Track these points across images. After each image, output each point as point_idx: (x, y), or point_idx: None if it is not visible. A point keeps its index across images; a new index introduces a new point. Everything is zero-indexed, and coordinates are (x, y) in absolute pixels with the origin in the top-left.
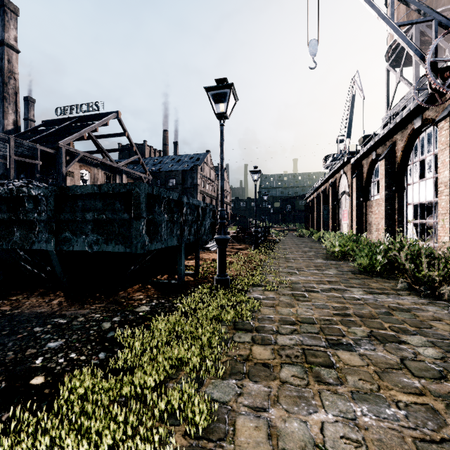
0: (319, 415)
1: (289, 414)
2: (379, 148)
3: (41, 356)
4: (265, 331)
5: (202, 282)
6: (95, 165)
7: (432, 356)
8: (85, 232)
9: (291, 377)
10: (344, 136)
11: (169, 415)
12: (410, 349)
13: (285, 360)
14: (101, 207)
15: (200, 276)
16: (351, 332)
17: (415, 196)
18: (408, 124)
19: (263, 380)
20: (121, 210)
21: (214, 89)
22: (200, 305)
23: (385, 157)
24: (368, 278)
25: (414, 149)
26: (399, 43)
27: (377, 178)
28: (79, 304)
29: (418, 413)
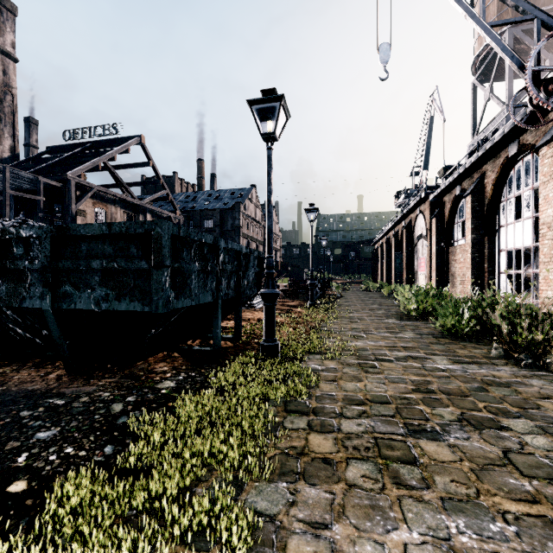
0: (400, 534)
1: (359, 532)
2: (464, 181)
3: (25, 451)
4: (325, 414)
5: (245, 349)
6: (112, 202)
7: (544, 447)
8: (91, 285)
9: (361, 478)
10: (421, 167)
11: (195, 535)
12: (514, 438)
13: (352, 454)
14: (112, 253)
15: (241, 341)
16: (436, 414)
17: (510, 240)
18: (500, 151)
19: (323, 482)
20: (138, 256)
21: (260, 102)
22: (240, 379)
23: (472, 192)
24: (453, 342)
25: (508, 182)
26: (488, 52)
27: (462, 218)
28: (84, 378)
29: (534, 530)
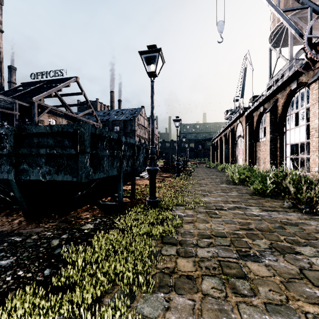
0: None
1: None
2: (265, 104)
3: None
4: (187, 244)
5: (137, 203)
6: (60, 116)
7: None
8: (39, 164)
9: (211, 289)
10: (239, 96)
11: None
12: (305, 259)
13: (205, 272)
14: (53, 144)
15: (135, 198)
16: (255, 244)
17: (292, 138)
18: (287, 87)
19: (187, 292)
20: (69, 146)
21: (146, 53)
22: (134, 223)
23: (270, 110)
24: (261, 198)
25: (291, 104)
26: (278, 30)
27: (264, 125)
28: (36, 223)
29: None
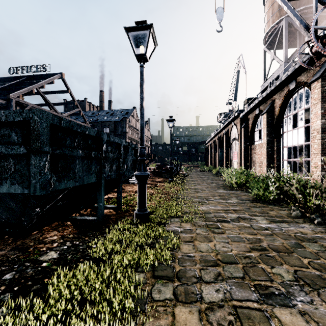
0: None
1: None
2: (261, 106)
3: None
4: (187, 278)
5: (124, 215)
6: None
7: None
8: None
9: None
10: (232, 99)
11: None
12: None
13: None
14: None
15: (122, 209)
16: (276, 273)
17: (289, 141)
18: (284, 87)
19: None
20: (18, 143)
21: (134, 30)
22: (117, 246)
23: (267, 111)
24: (264, 206)
25: (288, 106)
26: (273, 31)
27: (260, 128)
28: None
29: None
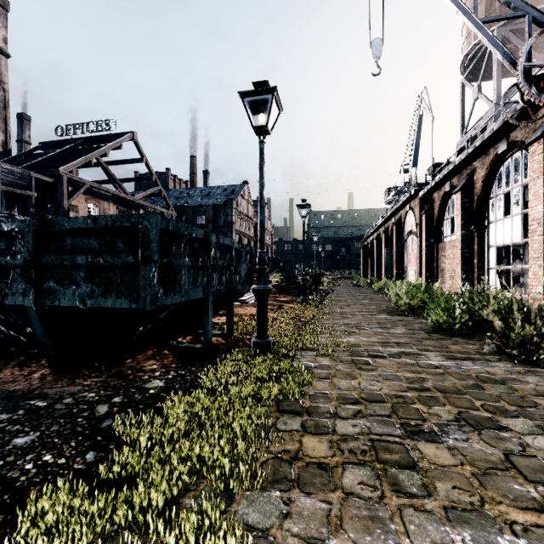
0: None
1: None
2: (454, 178)
3: None
4: (319, 414)
5: (236, 345)
6: (105, 198)
7: None
8: (75, 281)
9: (358, 485)
10: (410, 164)
11: None
12: (514, 439)
13: (349, 458)
14: (97, 247)
15: (233, 338)
16: (433, 413)
17: (499, 236)
18: (490, 149)
19: (319, 490)
20: (125, 251)
21: (252, 95)
22: (232, 378)
23: (462, 188)
24: (445, 338)
25: (497, 179)
26: (476, 51)
27: (452, 214)
28: (69, 377)
29: None
